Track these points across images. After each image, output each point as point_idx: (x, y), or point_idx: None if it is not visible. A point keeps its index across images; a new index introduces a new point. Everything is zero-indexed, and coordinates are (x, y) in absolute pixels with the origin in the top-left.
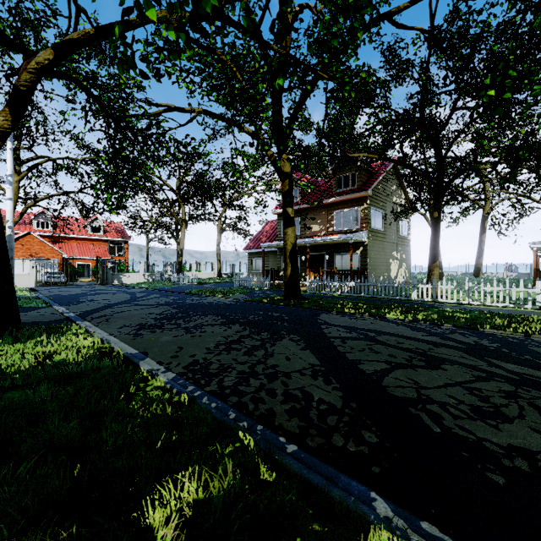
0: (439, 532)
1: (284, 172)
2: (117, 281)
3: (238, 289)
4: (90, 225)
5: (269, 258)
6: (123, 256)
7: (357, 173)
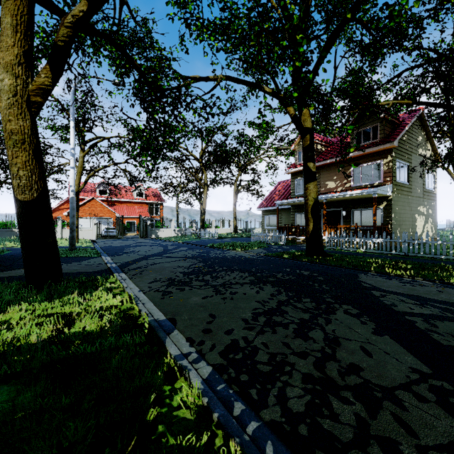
0: None
1: (305, 127)
2: (154, 235)
3: (256, 244)
4: (135, 191)
5: (282, 215)
6: (159, 215)
7: (379, 125)
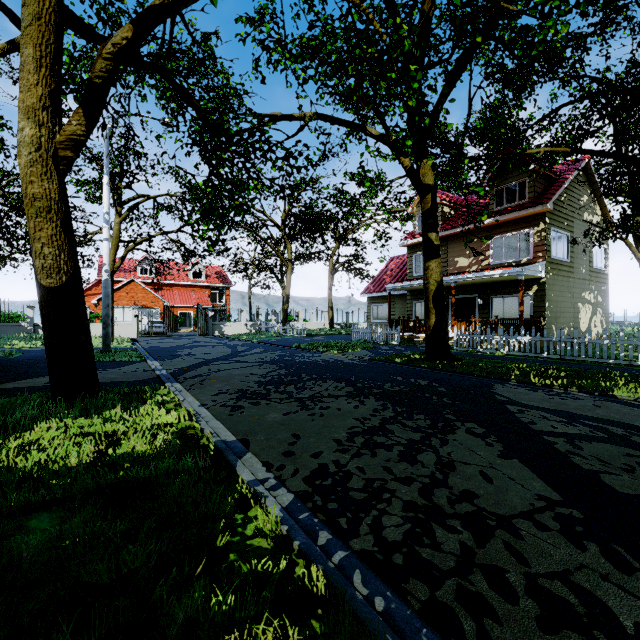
0: None
1: (424, 185)
2: (218, 331)
3: (358, 343)
4: (191, 270)
5: (395, 303)
6: (225, 304)
7: (527, 181)
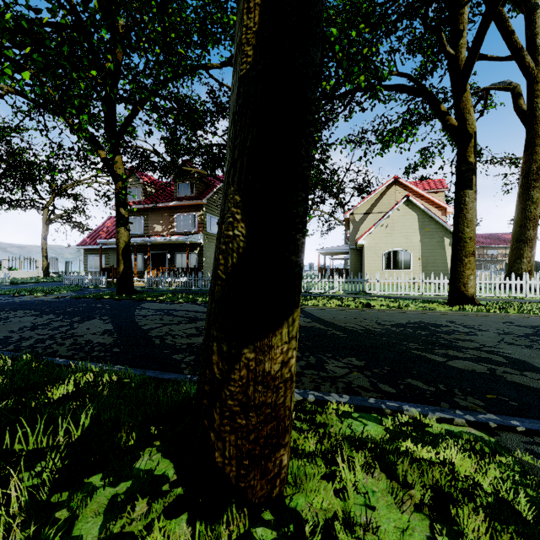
0: (122, 366)
1: (117, 174)
2: None
3: (67, 287)
4: None
5: (110, 255)
6: None
7: (195, 183)
